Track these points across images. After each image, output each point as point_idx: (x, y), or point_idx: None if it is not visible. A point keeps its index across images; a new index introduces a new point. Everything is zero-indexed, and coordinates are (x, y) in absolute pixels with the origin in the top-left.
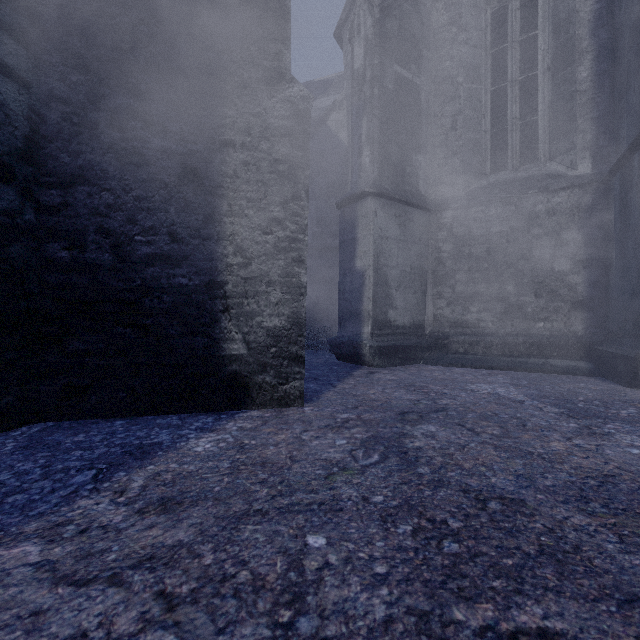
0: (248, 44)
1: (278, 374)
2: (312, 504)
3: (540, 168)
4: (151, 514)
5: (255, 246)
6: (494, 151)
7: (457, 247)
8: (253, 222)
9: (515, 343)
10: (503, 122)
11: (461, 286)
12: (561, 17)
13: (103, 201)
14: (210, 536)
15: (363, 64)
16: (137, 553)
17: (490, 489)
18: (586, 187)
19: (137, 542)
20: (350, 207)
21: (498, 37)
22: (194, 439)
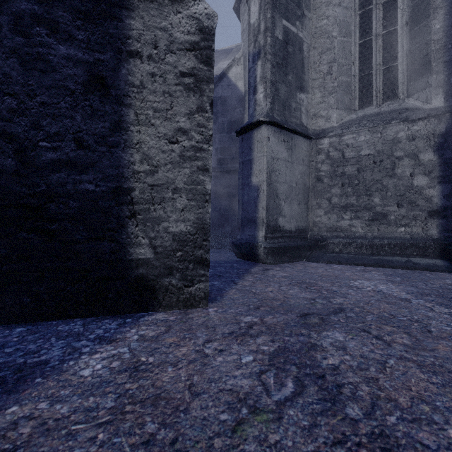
0: None
1: (184, 277)
2: None
3: (400, 104)
4: None
5: (161, 154)
6: (361, 91)
7: (333, 167)
8: (159, 131)
9: (381, 244)
10: (369, 68)
11: (336, 198)
12: None
13: (5, 105)
14: None
15: (258, 19)
16: None
17: None
18: (440, 117)
19: None
20: (247, 134)
21: (365, 0)
22: (87, 355)
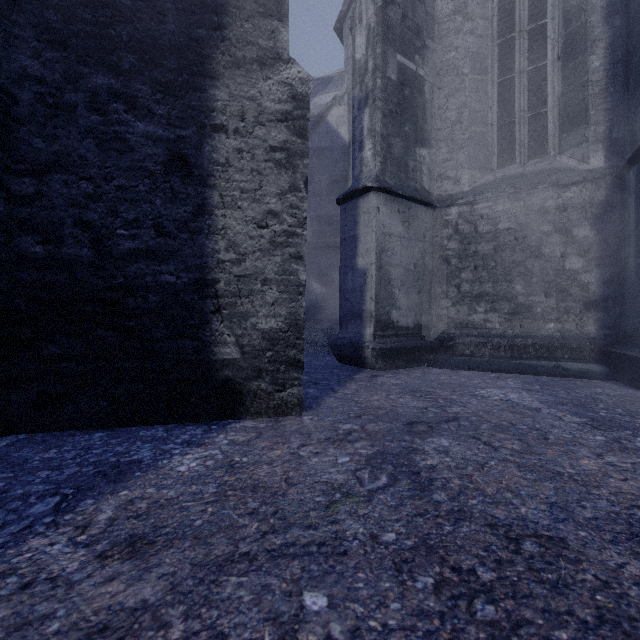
0: (242, 21)
1: (274, 380)
2: (310, 545)
3: (550, 162)
4: (114, 560)
5: (249, 241)
6: (501, 145)
7: (463, 245)
8: (247, 215)
9: (524, 345)
10: (510, 115)
11: (467, 285)
12: (572, 4)
13: (81, 191)
14: (183, 593)
15: (365, 54)
16: (87, 621)
17: (521, 523)
18: (599, 181)
19: (90, 603)
20: (351, 203)
21: (505, 26)
22: (178, 456)
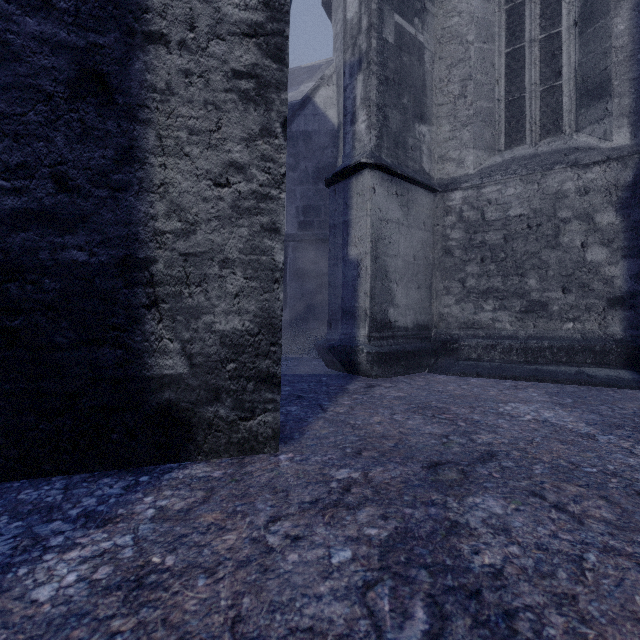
0: None
1: (239, 404)
2: None
3: (565, 141)
4: None
5: (202, 204)
6: (509, 123)
7: (468, 234)
8: (198, 166)
9: (539, 348)
10: (520, 89)
11: (473, 280)
12: None
13: None
14: None
15: (358, 11)
16: None
17: None
18: (626, 160)
19: None
20: (342, 183)
21: None
22: (55, 553)
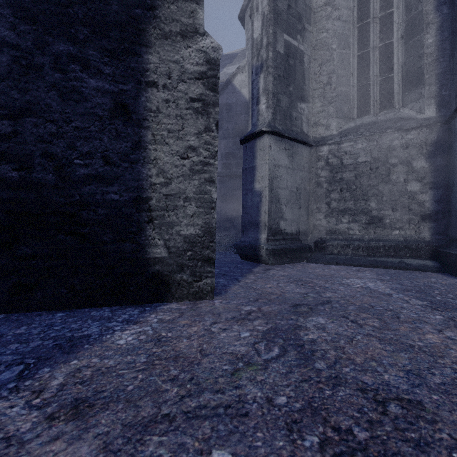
0: (168, 3)
1: (193, 273)
2: (218, 407)
3: (395, 113)
4: (60, 420)
5: (174, 169)
6: (360, 101)
7: (332, 173)
8: (173, 149)
9: (377, 246)
10: (366, 79)
11: (335, 203)
12: None
13: (47, 130)
14: (113, 452)
15: (260, 34)
16: None
17: (385, 388)
18: (432, 127)
19: None
20: (251, 143)
21: (363, 14)
22: (119, 331)
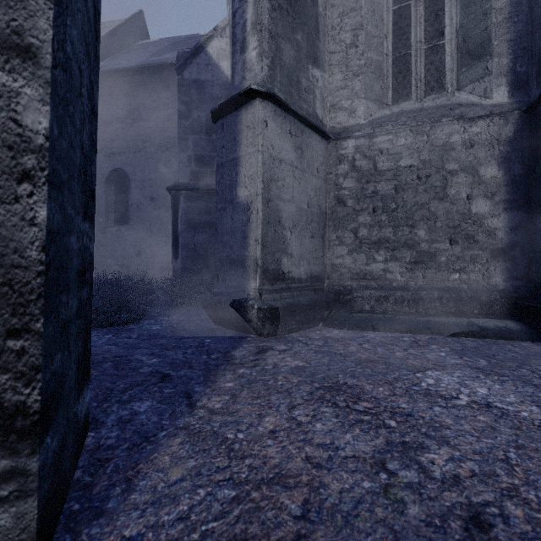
0: None
1: None
2: None
3: (448, 98)
4: None
5: None
6: (396, 79)
7: (360, 183)
8: None
9: (430, 298)
10: (406, 46)
11: (365, 230)
12: None
13: None
14: None
15: None
16: None
17: None
18: (507, 115)
19: None
20: (231, 116)
21: None
22: None
